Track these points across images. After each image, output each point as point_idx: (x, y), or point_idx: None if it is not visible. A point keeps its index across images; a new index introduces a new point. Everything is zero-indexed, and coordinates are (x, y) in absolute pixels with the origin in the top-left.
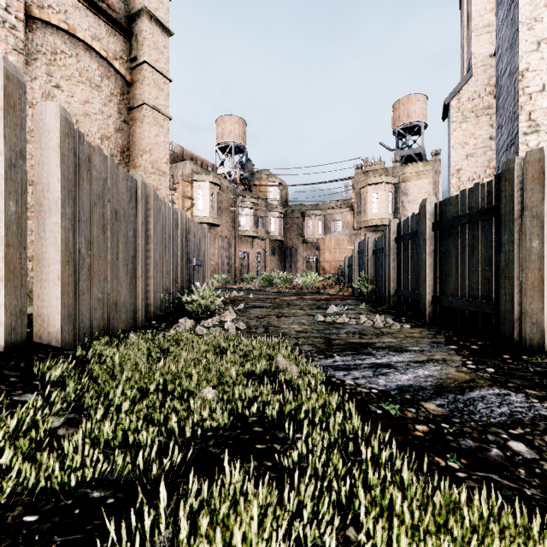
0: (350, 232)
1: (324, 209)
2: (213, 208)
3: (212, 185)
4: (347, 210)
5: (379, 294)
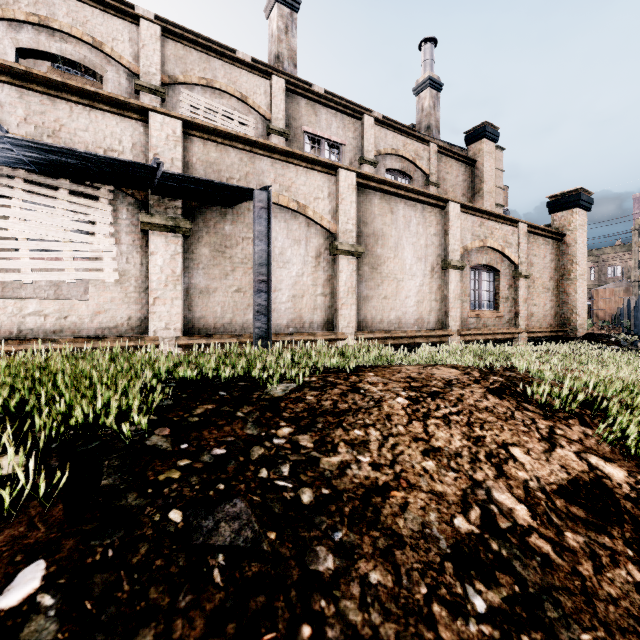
0: (627, 284)
1: (597, 255)
2: None
3: None
4: (628, 255)
5: (636, 330)
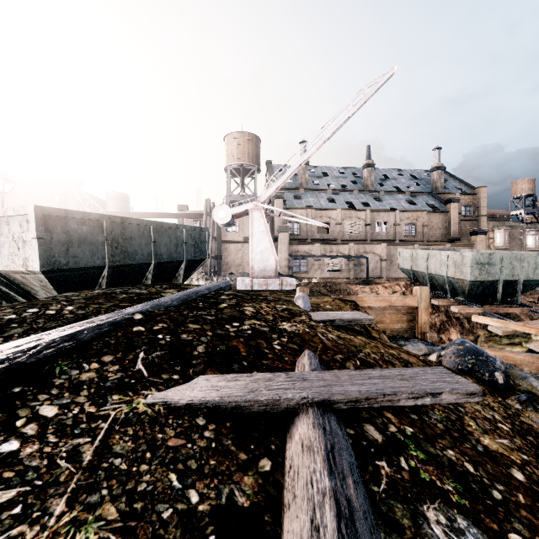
0: None
1: None
2: (505, 241)
3: (505, 230)
4: None
5: None
